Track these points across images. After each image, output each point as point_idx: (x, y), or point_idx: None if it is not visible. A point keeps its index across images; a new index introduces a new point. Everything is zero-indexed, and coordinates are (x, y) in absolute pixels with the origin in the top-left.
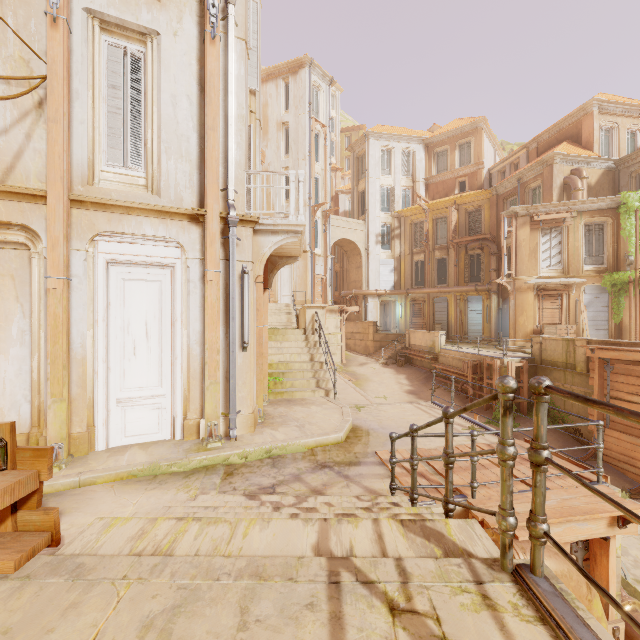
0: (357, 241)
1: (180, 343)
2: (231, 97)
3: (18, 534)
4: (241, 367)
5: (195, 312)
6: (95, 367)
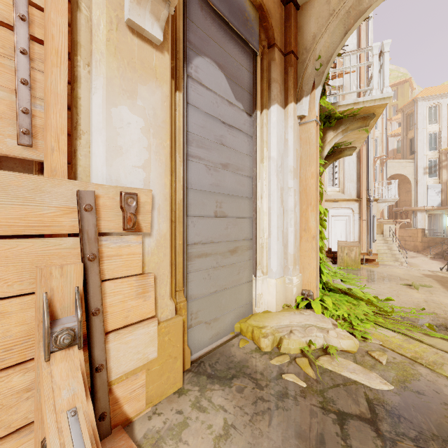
0: (407, 174)
1: (351, 239)
2: (369, 160)
3: (374, 264)
4: (372, 248)
5: (356, 230)
6: (328, 245)
